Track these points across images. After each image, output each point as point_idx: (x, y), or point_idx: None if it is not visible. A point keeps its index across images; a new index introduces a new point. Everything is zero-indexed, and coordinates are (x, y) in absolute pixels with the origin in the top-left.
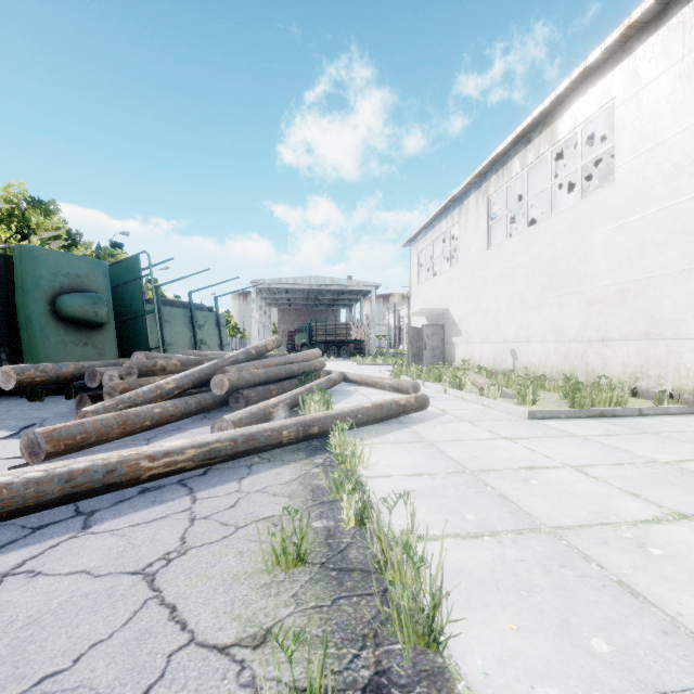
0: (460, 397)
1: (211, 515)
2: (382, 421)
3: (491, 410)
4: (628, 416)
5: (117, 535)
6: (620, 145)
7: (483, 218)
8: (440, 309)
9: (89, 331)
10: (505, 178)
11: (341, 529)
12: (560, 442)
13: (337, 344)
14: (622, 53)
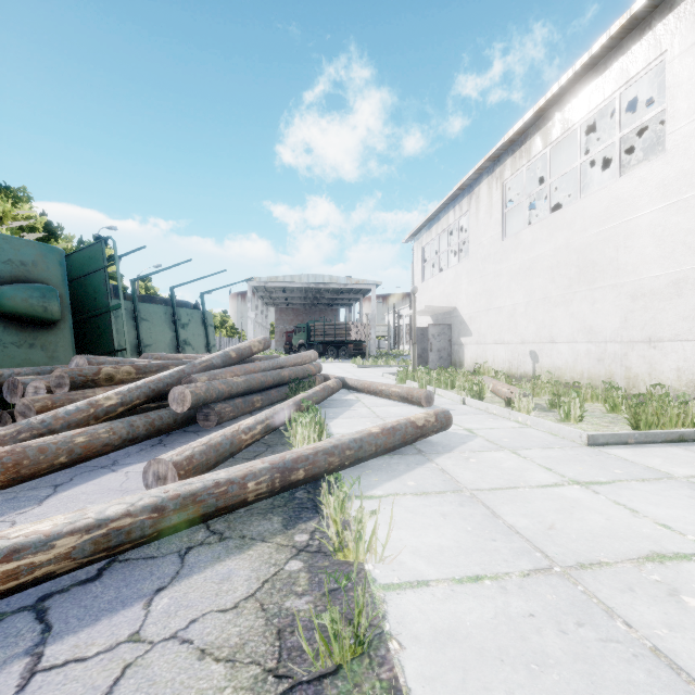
0: (483, 409)
1: None
2: (394, 450)
3: (531, 430)
4: None
5: None
6: (674, 108)
7: (496, 206)
8: (448, 307)
9: (37, 329)
10: (524, 159)
11: None
12: (662, 492)
13: (336, 344)
14: None
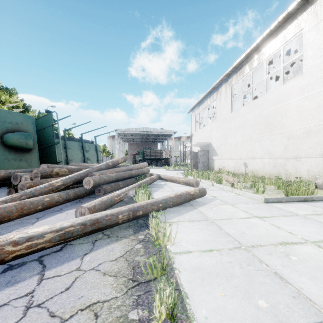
0: (221, 188)
1: (46, 301)
2: (180, 204)
3: (241, 196)
4: (320, 201)
5: None
6: (306, 54)
7: (229, 97)
8: (207, 142)
9: (23, 153)
10: (241, 76)
11: None
12: (292, 220)
13: (156, 160)
14: (307, 5)
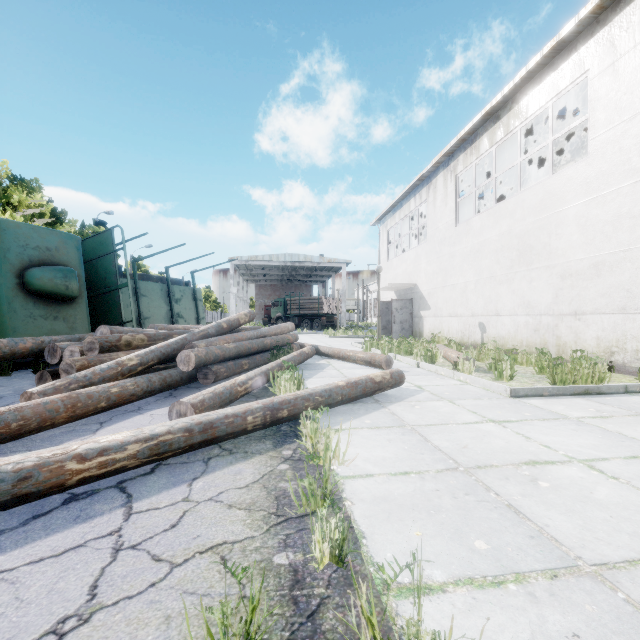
0: (433, 371)
1: (144, 542)
2: (356, 400)
3: (469, 386)
4: (613, 394)
5: (6, 580)
6: (594, 118)
7: (451, 195)
8: (409, 284)
9: (60, 304)
10: (474, 156)
11: (311, 569)
12: (554, 427)
13: (310, 317)
14: (597, 25)
